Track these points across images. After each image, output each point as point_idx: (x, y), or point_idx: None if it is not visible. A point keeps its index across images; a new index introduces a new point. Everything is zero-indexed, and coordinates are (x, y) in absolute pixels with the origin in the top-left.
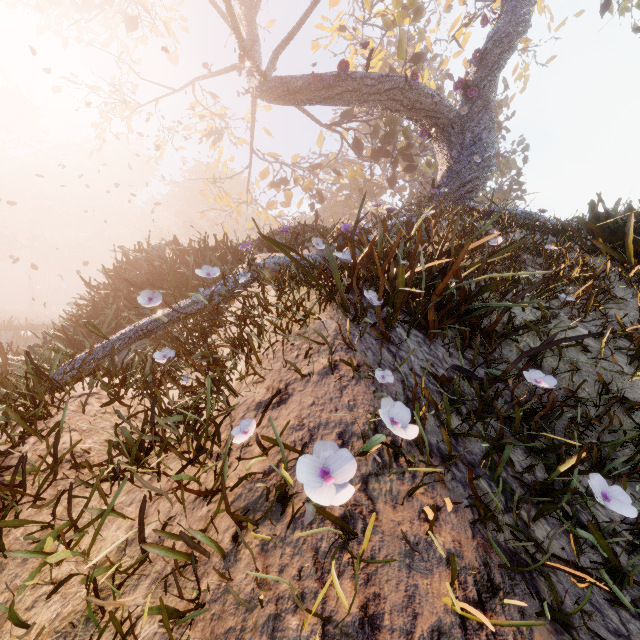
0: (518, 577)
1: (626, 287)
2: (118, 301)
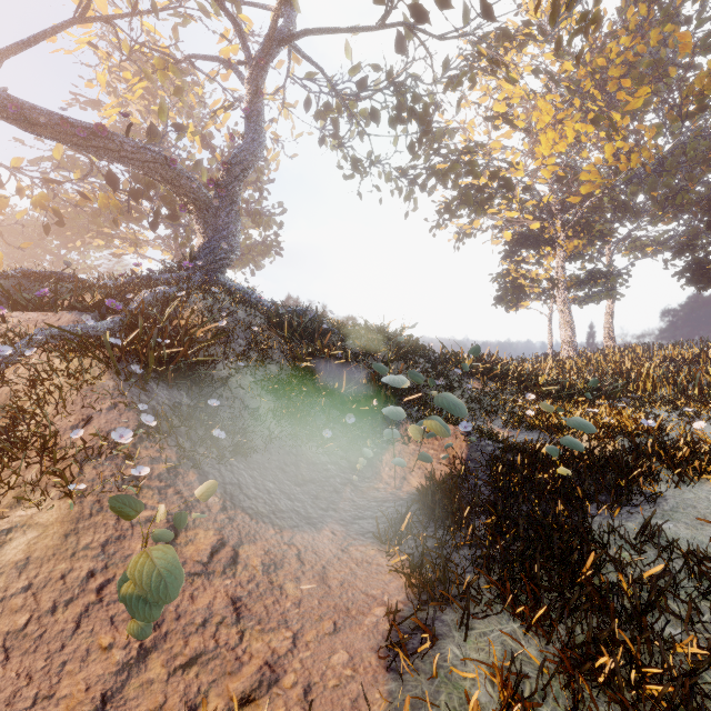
0: (189, 462)
1: (283, 354)
2: None
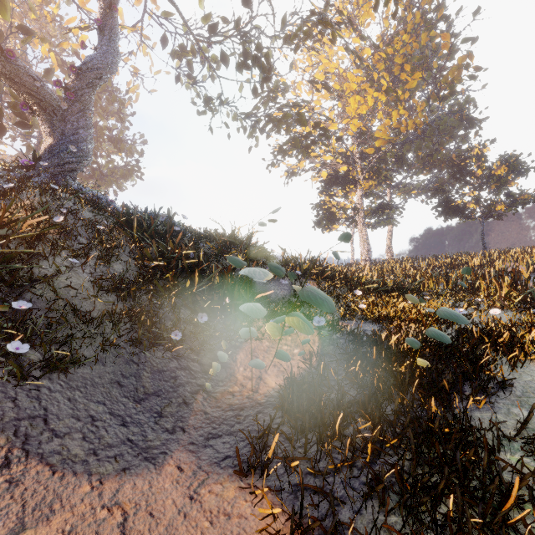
0: None
1: (131, 254)
2: None
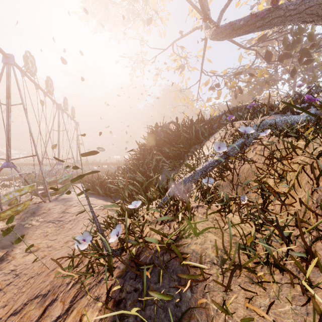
0: None
1: None
2: (149, 152)
